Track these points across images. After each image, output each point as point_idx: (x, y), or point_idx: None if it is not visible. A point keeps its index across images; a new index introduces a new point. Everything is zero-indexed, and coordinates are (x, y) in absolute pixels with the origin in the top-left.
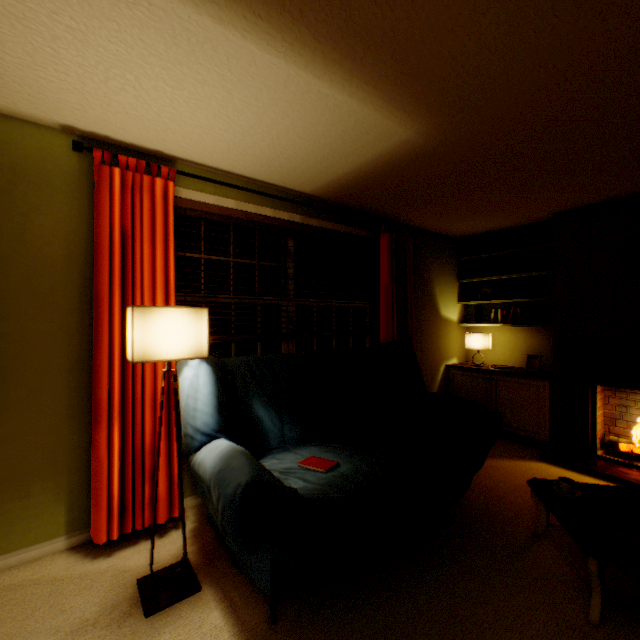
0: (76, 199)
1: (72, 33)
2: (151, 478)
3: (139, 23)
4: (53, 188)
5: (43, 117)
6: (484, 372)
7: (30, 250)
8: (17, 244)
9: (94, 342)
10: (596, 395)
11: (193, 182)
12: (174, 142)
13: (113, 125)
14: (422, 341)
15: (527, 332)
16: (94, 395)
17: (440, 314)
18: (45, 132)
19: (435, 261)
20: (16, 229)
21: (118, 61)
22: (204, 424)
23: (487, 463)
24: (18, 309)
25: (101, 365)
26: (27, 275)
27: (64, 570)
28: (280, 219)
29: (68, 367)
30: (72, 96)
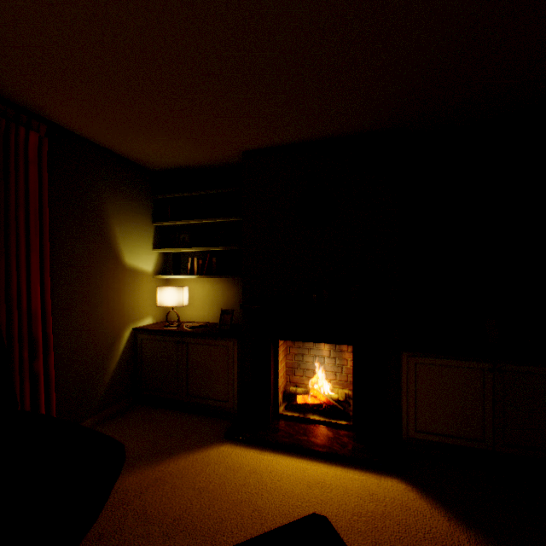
0: None
1: None
2: None
3: None
4: None
5: None
6: (176, 334)
7: None
8: None
9: None
10: (280, 348)
11: None
12: None
13: None
14: (88, 300)
15: (225, 284)
16: None
17: (124, 263)
18: None
19: (115, 191)
20: None
21: None
22: None
23: (154, 475)
24: None
25: None
26: None
27: None
28: None
29: None
30: None
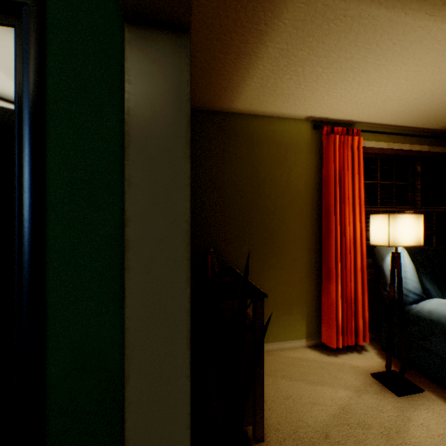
0: (309, 156)
1: (375, 67)
2: (353, 316)
3: (429, 50)
4: (300, 151)
5: (301, 115)
6: None
7: (291, 185)
8: (287, 183)
9: (323, 234)
10: None
11: (362, 135)
12: (367, 113)
13: (338, 111)
14: None
15: None
16: (324, 264)
17: None
18: (297, 122)
19: None
20: (286, 175)
21: (387, 75)
22: (413, 288)
23: None
24: (287, 216)
25: (330, 247)
26: (290, 199)
27: (316, 357)
28: (413, 151)
29: (306, 248)
30: (333, 100)
